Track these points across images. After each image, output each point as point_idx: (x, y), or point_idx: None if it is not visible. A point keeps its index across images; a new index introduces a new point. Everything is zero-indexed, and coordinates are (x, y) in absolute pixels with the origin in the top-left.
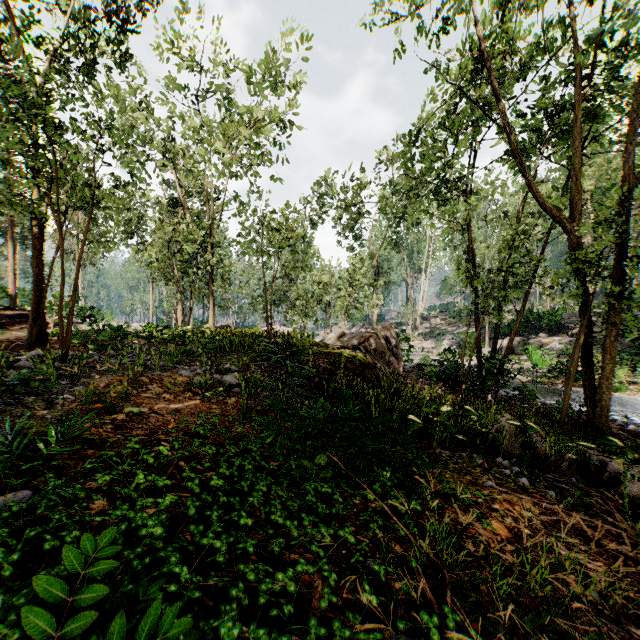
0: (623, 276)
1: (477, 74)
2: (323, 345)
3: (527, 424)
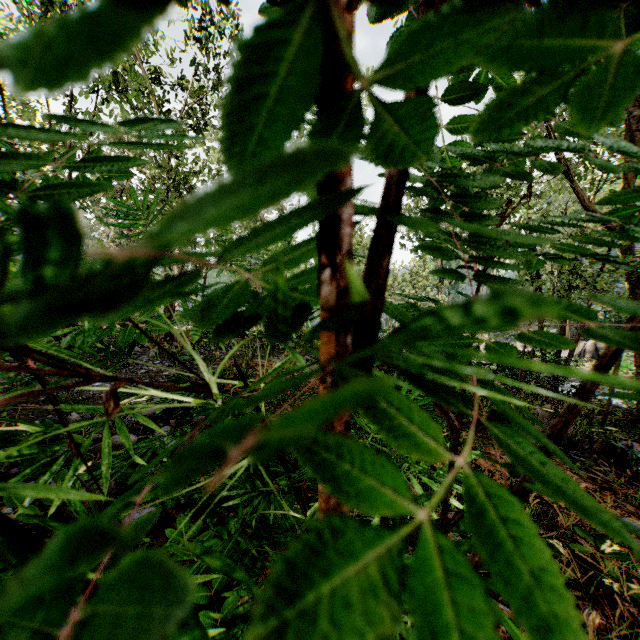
0: None
1: None
2: None
3: (558, 410)
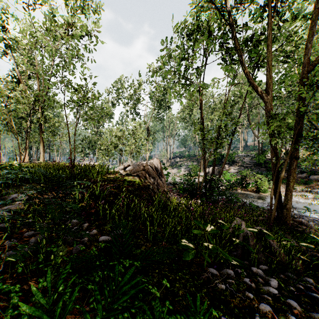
0: (301, 127)
1: (211, 3)
2: (114, 173)
3: (266, 233)
